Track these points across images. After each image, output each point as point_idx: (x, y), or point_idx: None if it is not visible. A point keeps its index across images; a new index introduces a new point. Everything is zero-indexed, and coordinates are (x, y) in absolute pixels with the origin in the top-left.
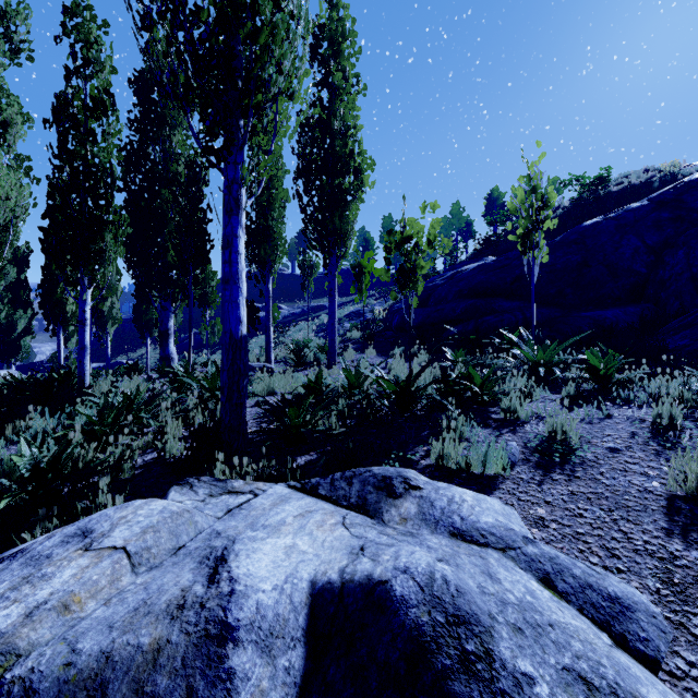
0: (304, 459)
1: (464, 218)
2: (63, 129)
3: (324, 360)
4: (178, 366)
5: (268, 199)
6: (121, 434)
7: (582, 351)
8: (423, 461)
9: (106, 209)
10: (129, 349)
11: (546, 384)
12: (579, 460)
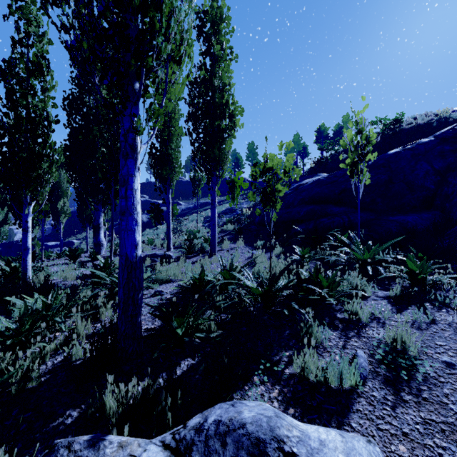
0: (187, 364)
1: (301, 144)
2: (9, 85)
3: (208, 248)
4: (100, 258)
5: (168, 134)
6: (35, 340)
7: (397, 252)
8: (287, 370)
9: (43, 145)
10: (77, 232)
11: (372, 278)
12: (422, 376)
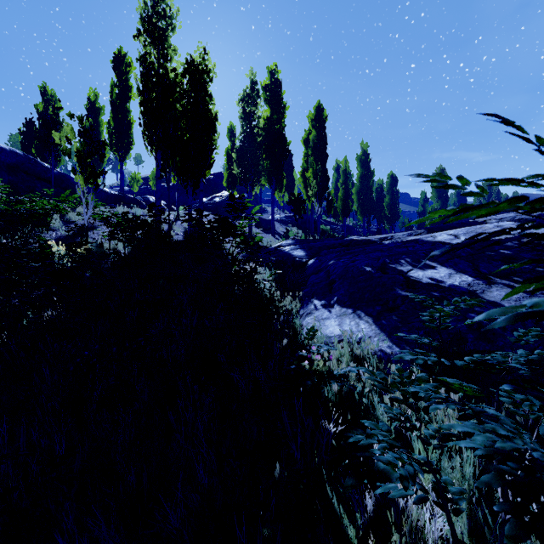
0: None
1: None
2: None
3: None
4: None
5: None
6: None
7: None
8: None
9: None
10: None
11: None
12: None
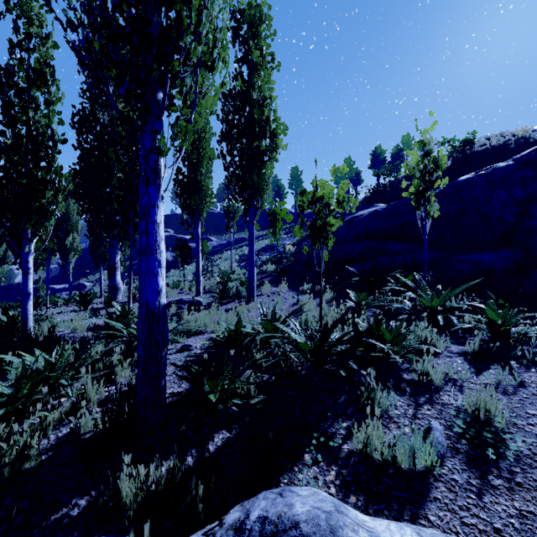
0: (222, 437)
1: (354, 169)
2: (6, 97)
3: (244, 292)
4: (116, 305)
5: (198, 157)
6: (35, 408)
7: (472, 297)
8: (345, 446)
9: (46, 170)
10: (89, 273)
11: (443, 329)
12: (513, 454)
